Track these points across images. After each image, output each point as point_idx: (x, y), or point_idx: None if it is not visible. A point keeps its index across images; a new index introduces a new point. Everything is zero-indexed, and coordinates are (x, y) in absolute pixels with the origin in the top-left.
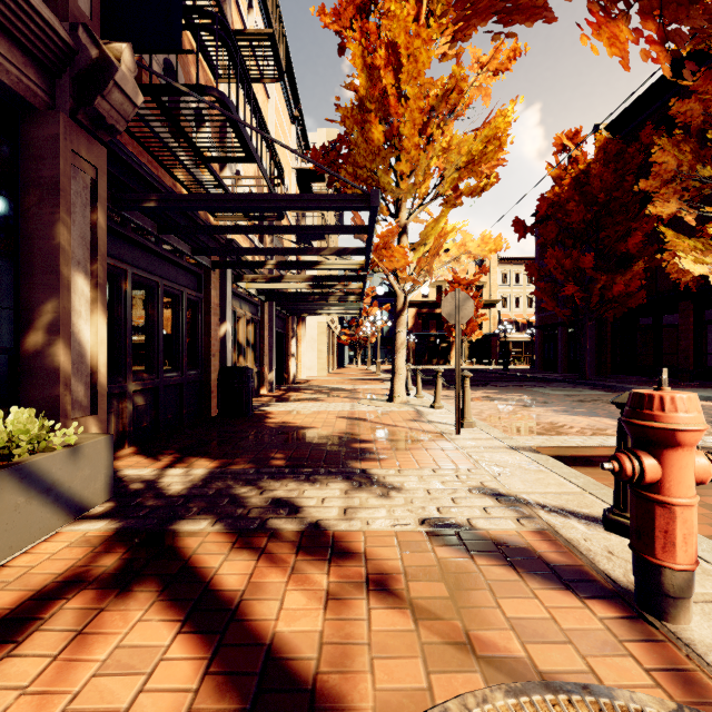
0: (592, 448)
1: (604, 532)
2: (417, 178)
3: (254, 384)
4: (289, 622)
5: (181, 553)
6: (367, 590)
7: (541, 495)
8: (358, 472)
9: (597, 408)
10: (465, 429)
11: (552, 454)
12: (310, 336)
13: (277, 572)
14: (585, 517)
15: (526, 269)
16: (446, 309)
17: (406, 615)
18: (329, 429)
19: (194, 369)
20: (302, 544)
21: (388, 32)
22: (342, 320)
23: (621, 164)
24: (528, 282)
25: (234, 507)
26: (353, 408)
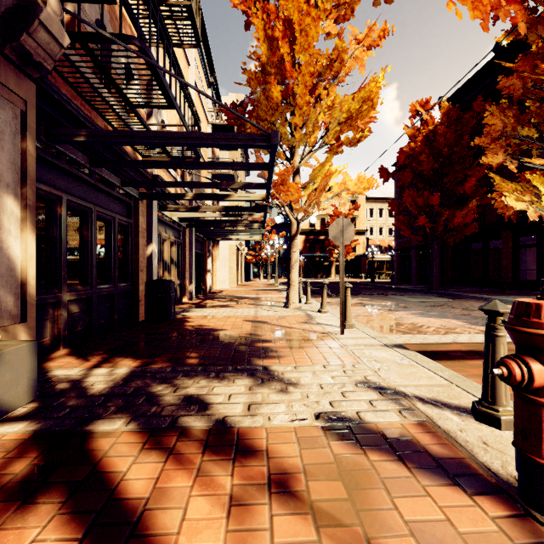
0: (447, 344)
1: (475, 422)
2: (308, 129)
3: (177, 294)
4: (191, 534)
5: (93, 455)
6: (269, 491)
7: (416, 388)
8: (261, 369)
9: (446, 312)
10: (347, 330)
11: (417, 350)
12: (223, 256)
13: (183, 474)
14: (456, 408)
15: (389, 205)
16: (332, 233)
17: (308, 521)
18: (237, 331)
19: (124, 282)
20: (208, 442)
21: (285, 11)
22: (248, 244)
23: (459, 126)
24: (389, 216)
25: (148, 406)
26: (256, 313)
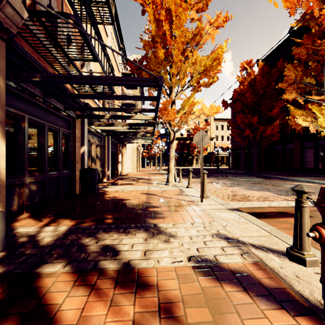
0: (265, 208)
1: (289, 261)
2: (180, 76)
3: (100, 176)
4: None
5: (39, 291)
6: (159, 316)
7: (250, 238)
8: (152, 226)
9: (262, 187)
10: (204, 199)
11: (247, 211)
12: (128, 153)
13: (101, 304)
14: (276, 252)
15: (228, 123)
16: (196, 140)
17: None
18: (137, 200)
19: (66, 170)
20: (118, 279)
21: (166, 3)
22: (143, 146)
23: (269, 76)
24: (227, 129)
25: (79, 253)
26: (149, 188)
